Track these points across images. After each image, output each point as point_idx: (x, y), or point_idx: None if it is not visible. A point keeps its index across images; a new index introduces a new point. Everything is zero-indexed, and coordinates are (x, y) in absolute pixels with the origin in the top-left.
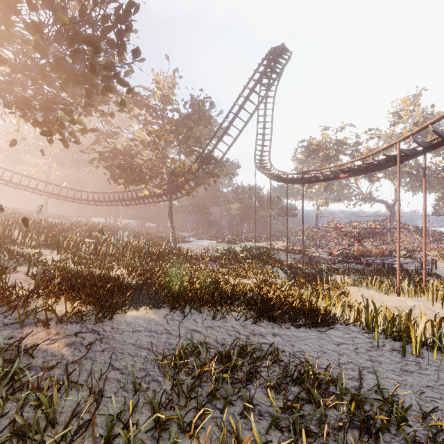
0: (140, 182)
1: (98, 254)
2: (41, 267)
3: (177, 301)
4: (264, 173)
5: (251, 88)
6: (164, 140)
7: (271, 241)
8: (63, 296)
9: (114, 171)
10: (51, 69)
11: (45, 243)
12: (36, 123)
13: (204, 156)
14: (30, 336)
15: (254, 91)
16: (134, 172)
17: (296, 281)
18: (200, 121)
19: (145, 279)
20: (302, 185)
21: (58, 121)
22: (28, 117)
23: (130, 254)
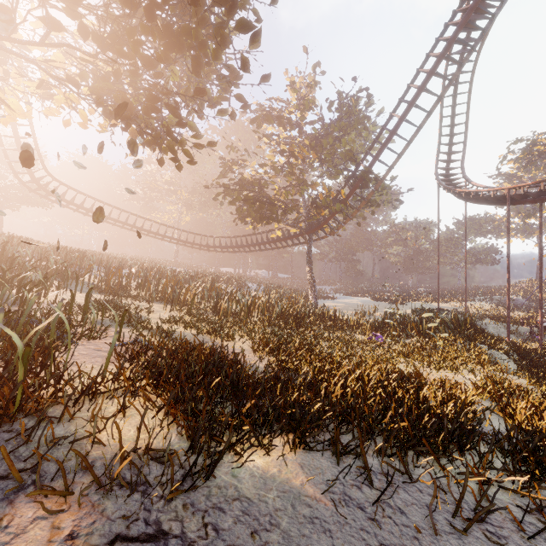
0: (271, 218)
1: (219, 312)
2: (115, 338)
3: (344, 425)
4: (457, 192)
5: (440, 53)
6: (301, 158)
7: (472, 301)
8: (130, 404)
9: (240, 206)
10: (141, 27)
11: (161, 295)
12: (143, 138)
13: (358, 175)
14: (6, 542)
15: (446, 56)
16: (264, 206)
17: (540, 377)
18: (351, 127)
19: (278, 361)
20: (540, 205)
21: (165, 128)
22: (136, 133)
23: (258, 313)
